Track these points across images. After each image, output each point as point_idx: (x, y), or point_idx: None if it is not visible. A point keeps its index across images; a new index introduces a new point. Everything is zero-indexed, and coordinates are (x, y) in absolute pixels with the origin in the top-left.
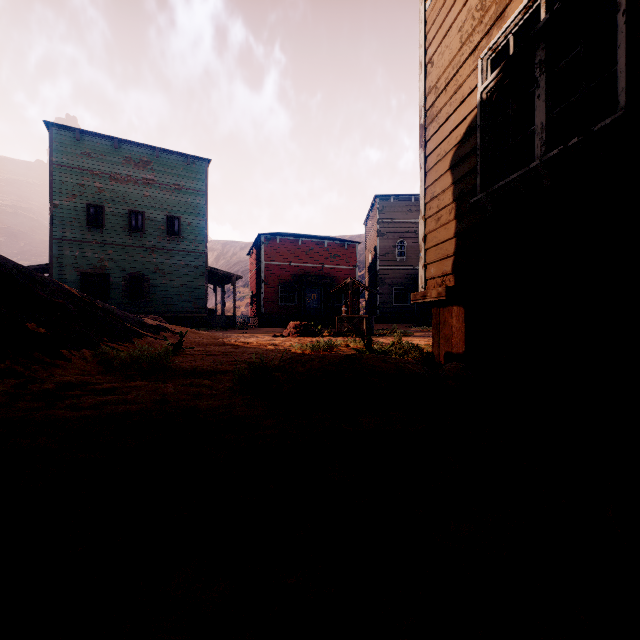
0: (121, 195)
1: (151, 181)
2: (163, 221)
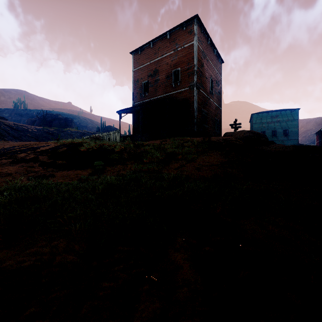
0: (269, 127)
1: (278, 121)
2: (282, 132)
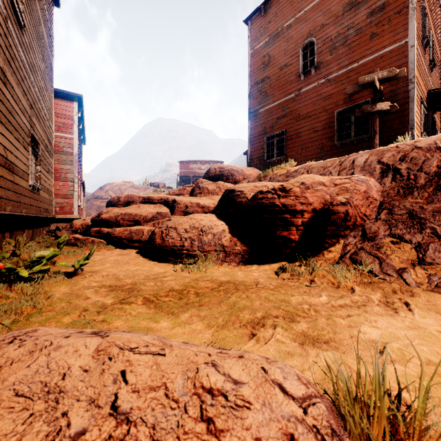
0: None
1: None
2: None
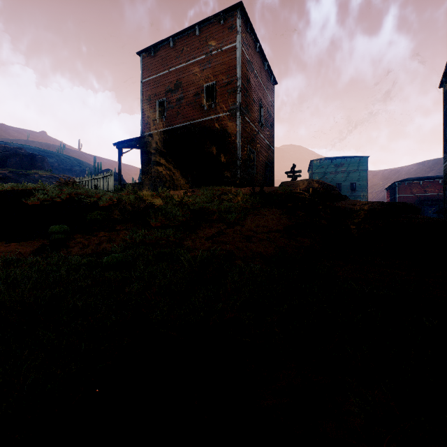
0: (333, 179)
1: (344, 171)
2: (348, 185)
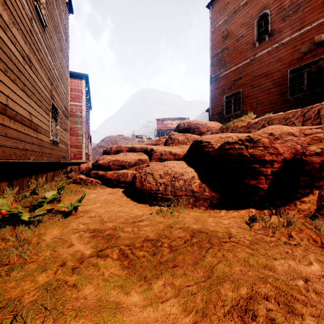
0: None
1: None
2: None
